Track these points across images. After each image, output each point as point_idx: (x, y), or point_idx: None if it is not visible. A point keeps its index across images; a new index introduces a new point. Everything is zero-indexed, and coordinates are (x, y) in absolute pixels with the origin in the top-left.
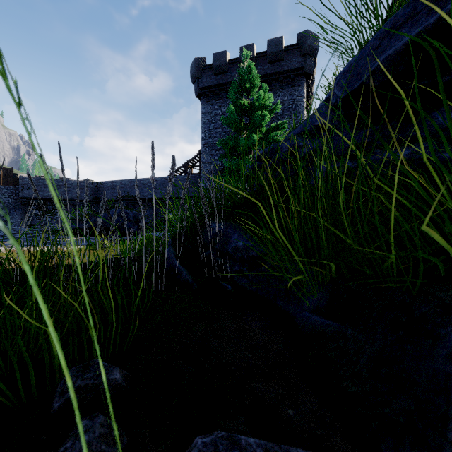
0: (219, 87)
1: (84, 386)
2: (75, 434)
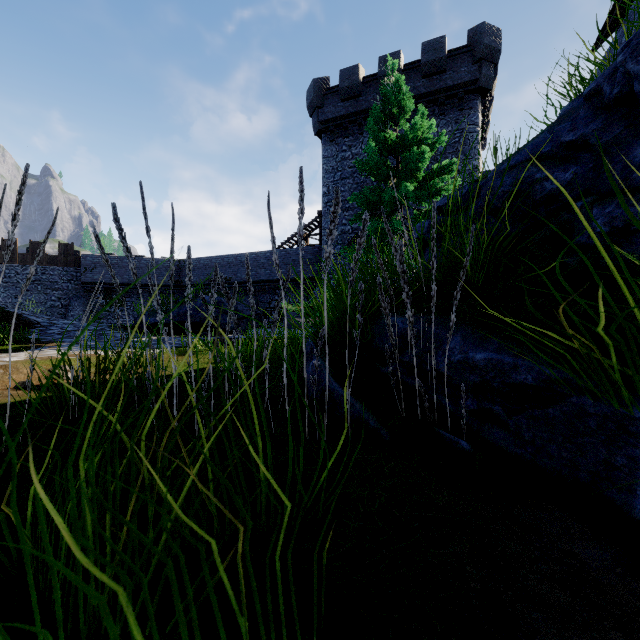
0: (348, 118)
1: None
2: None
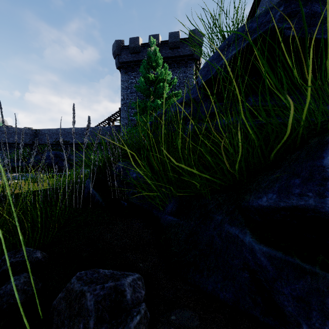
0: (134, 62)
1: (15, 262)
2: (7, 283)
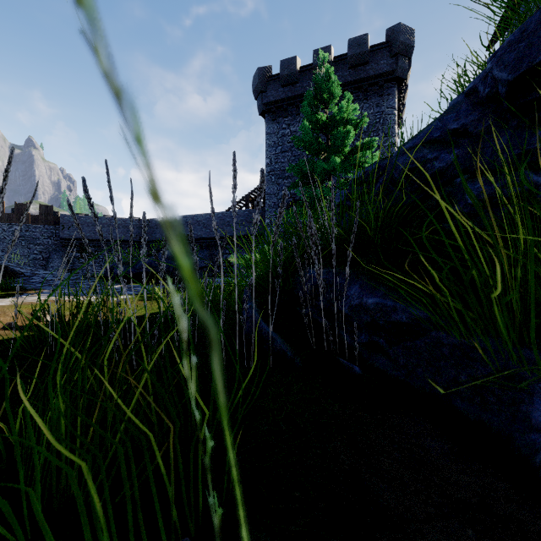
0: (287, 101)
1: None
2: None
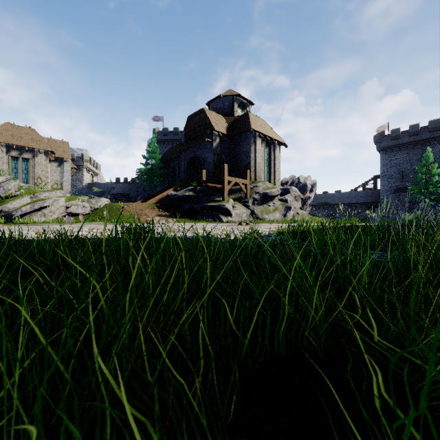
0: (393, 146)
1: None
2: None
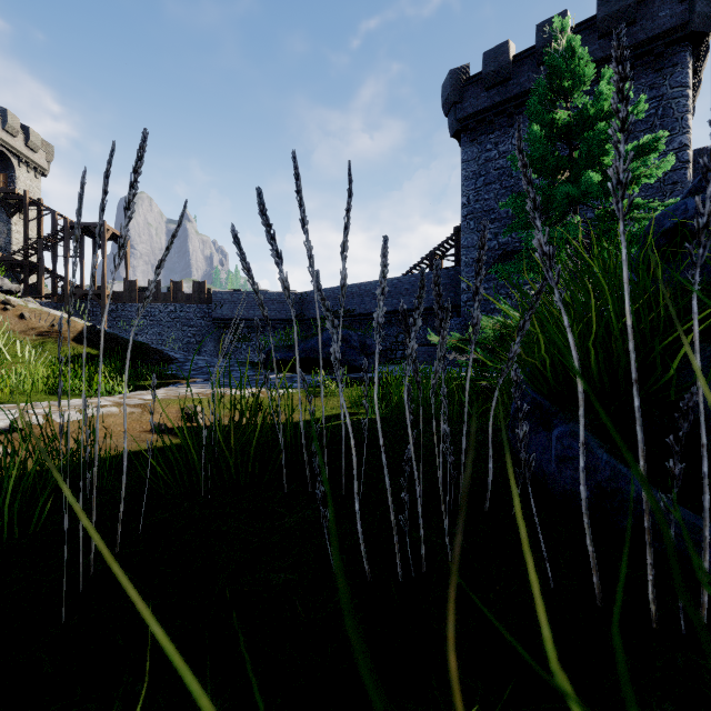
0: (494, 109)
1: None
2: None
